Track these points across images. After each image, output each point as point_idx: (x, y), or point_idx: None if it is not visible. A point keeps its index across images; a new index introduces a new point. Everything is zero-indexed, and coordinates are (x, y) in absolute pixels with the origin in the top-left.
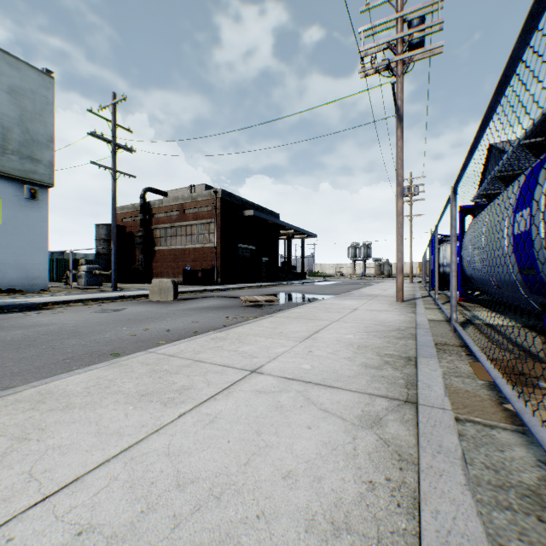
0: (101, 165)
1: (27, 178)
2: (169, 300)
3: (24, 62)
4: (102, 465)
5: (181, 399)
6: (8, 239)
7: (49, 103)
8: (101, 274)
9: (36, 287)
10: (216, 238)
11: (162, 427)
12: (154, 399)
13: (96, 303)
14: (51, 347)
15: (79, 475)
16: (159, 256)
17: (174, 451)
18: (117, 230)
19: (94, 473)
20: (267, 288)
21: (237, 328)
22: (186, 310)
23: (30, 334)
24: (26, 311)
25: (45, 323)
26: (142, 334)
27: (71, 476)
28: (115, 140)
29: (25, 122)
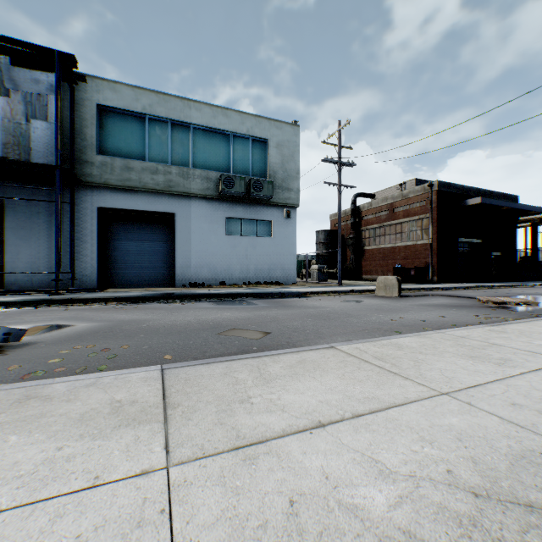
0: (330, 183)
1: (285, 204)
2: (393, 296)
3: (283, 122)
4: (488, 383)
5: (509, 365)
6: (275, 247)
7: (296, 146)
8: (328, 272)
9: (289, 281)
10: (430, 234)
11: (512, 376)
12: (484, 361)
13: (335, 294)
14: (344, 321)
15: (478, 384)
16: (367, 255)
17: (539, 389)
18: (332, 234)
19: (487, 385)
20: (502, 289)
21: (509, 325)
22: (421, 306)
23: (320, 312)
24: (297, 297)
25: (319, 306)
26: (401, 321)
27: (472, 383)
28: (340, 160)
29: (283, 164)
